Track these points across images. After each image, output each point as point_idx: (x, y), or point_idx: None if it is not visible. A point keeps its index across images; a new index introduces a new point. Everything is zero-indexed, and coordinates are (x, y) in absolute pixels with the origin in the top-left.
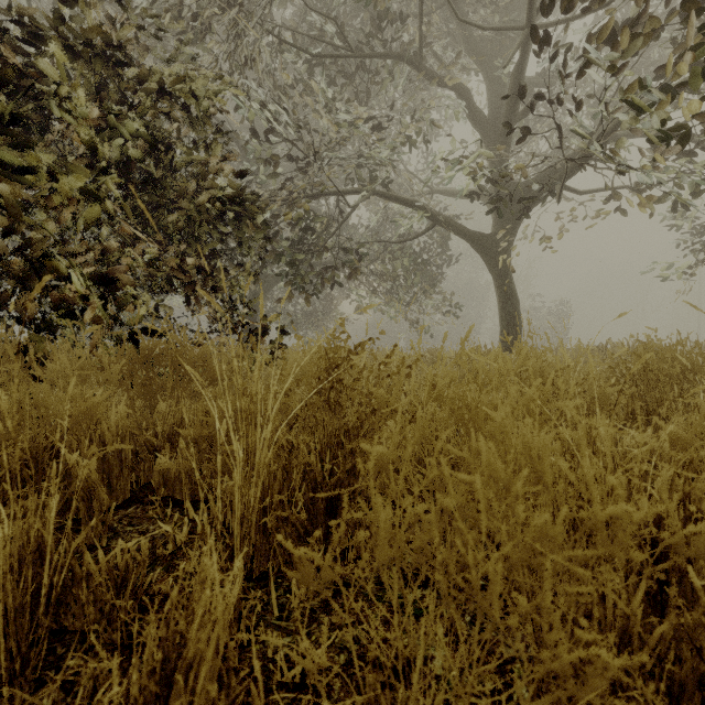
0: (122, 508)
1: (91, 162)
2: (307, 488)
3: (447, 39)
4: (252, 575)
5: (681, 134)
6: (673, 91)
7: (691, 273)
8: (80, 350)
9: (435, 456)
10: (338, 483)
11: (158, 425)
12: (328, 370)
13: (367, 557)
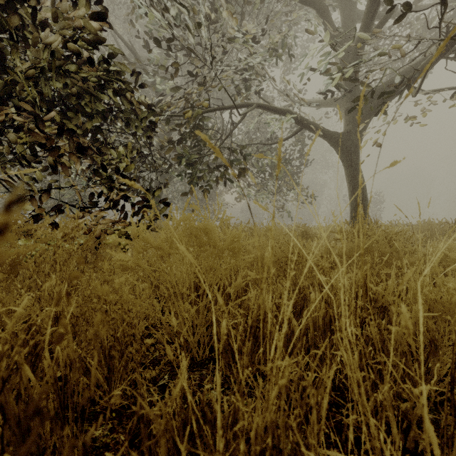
0: None
1: None
2: None
3: None
4: None
5: None
6: None
7: None
8: None
9: None
10: None
11: None
12: None
13: None
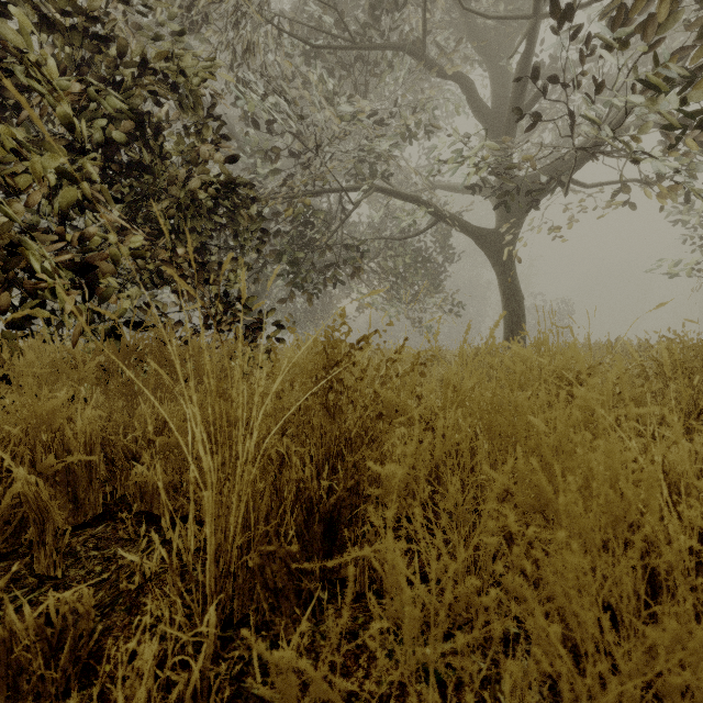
0: (91, 526)
1: (73, 145)
2: (301, 509)
3: (450, 29)
4: (233, 619)
5: (702, 118)
6: (695, 71)
7: (699, 270)
8: (52, 346)
9: (491, 501)
10: (338, 502)
11: (136, 430)
12: (327, 368)
13: (384, 663)
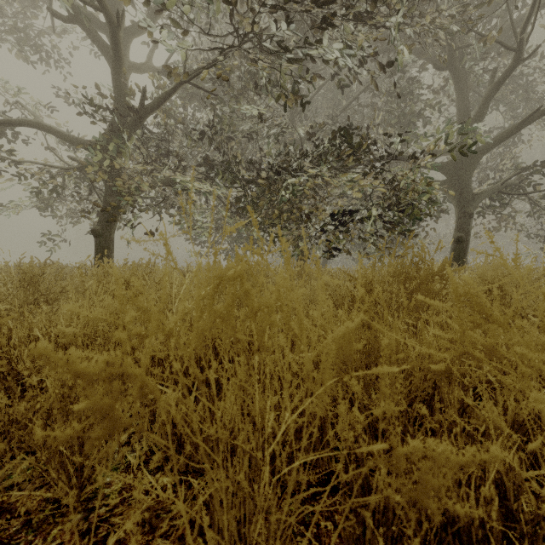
0: None
1: None
2: None
3: None
4: None
5: None
6: None
7: None
8: None
9: None
10: None
11: None
12: None
13: None
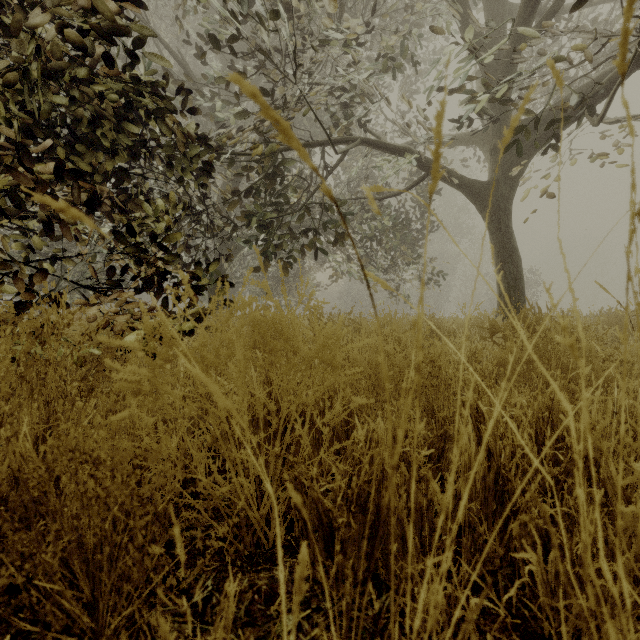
0: None
1: None
2: None
3: None
4: None
5: None
6: None
7: None
8: None
9: None
10: None
11: None
12: None
13: None
